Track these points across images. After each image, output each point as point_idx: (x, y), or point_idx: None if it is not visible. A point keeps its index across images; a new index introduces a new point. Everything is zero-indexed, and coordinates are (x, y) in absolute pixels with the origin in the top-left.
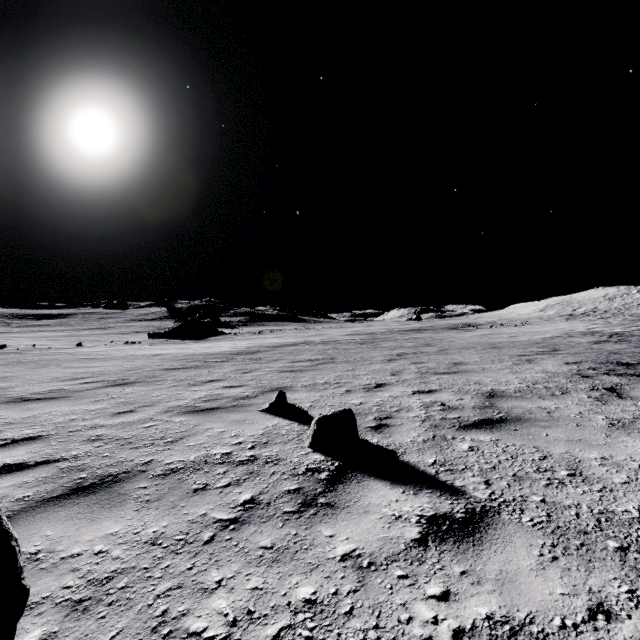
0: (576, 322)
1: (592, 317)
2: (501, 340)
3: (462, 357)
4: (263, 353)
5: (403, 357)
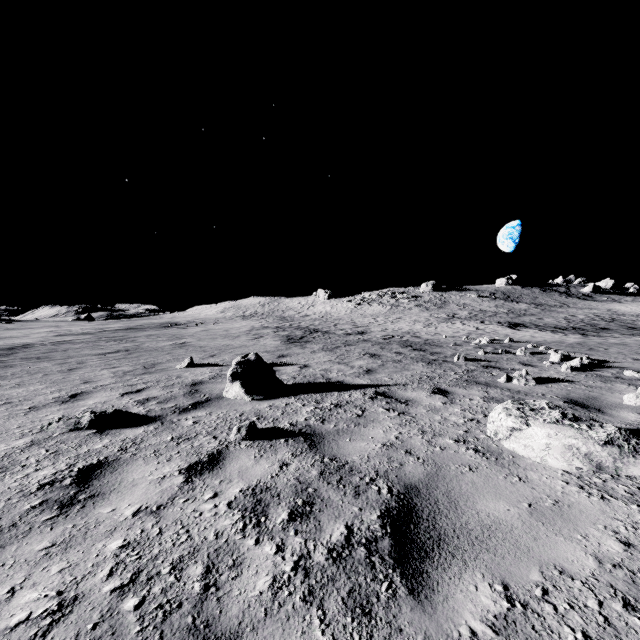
0: (250, 321)
1: (257, 318)
2: (224, 333)
3: (222, 342)
4: (20, 354)
5: (184, 345)
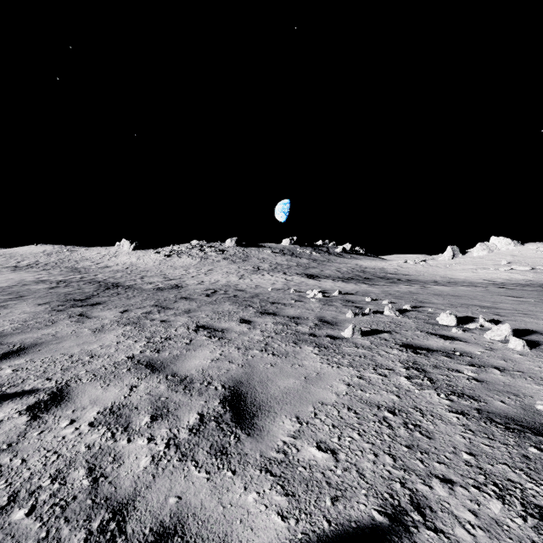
0: (24, 273)
1: (36, 269)
2: None
3: None
4: None
5: None
